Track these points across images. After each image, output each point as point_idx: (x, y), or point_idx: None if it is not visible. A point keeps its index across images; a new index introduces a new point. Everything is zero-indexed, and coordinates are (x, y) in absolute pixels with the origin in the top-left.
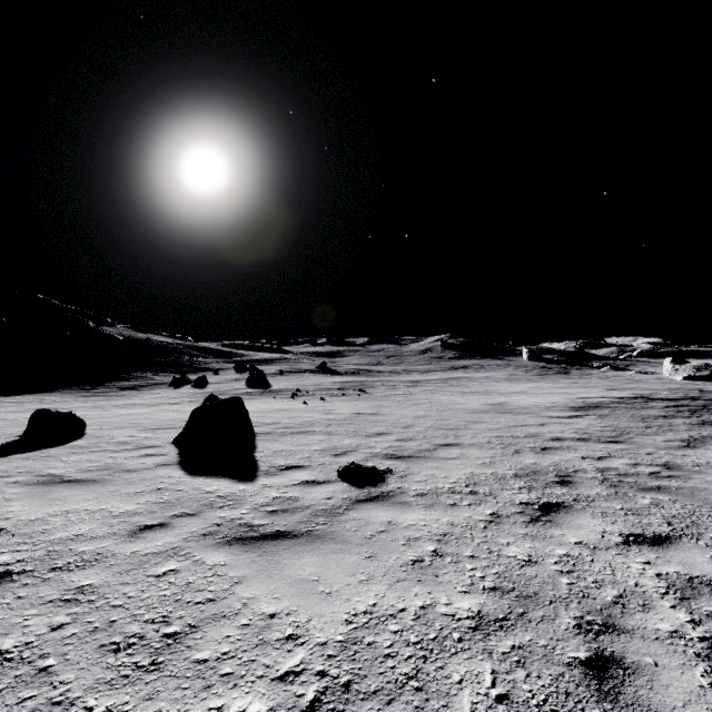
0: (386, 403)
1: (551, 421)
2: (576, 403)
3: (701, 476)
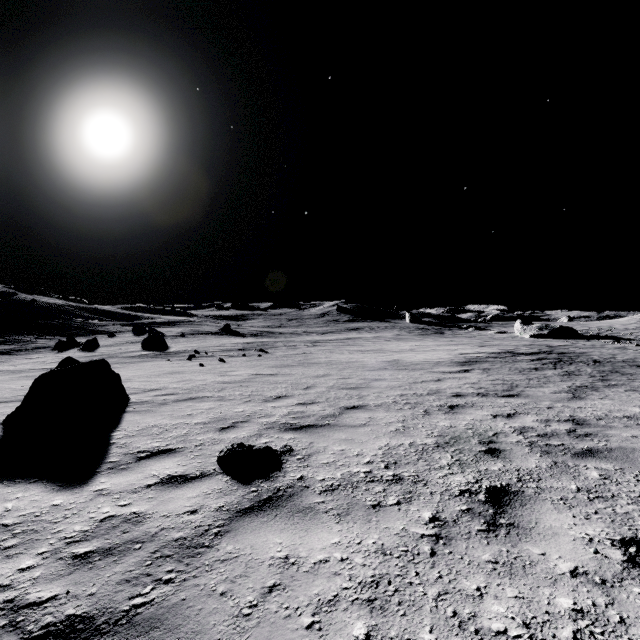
0: (287, 362)
1: (445, 376)
2: (459, 358)
3: (615, 432)
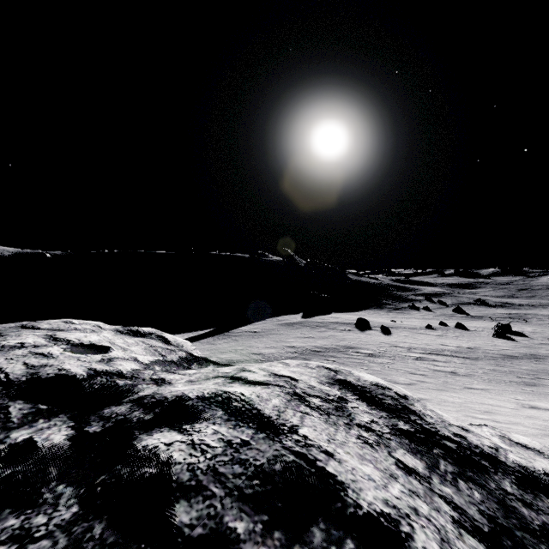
0: (543, 327)
1: None
2: None
3: None
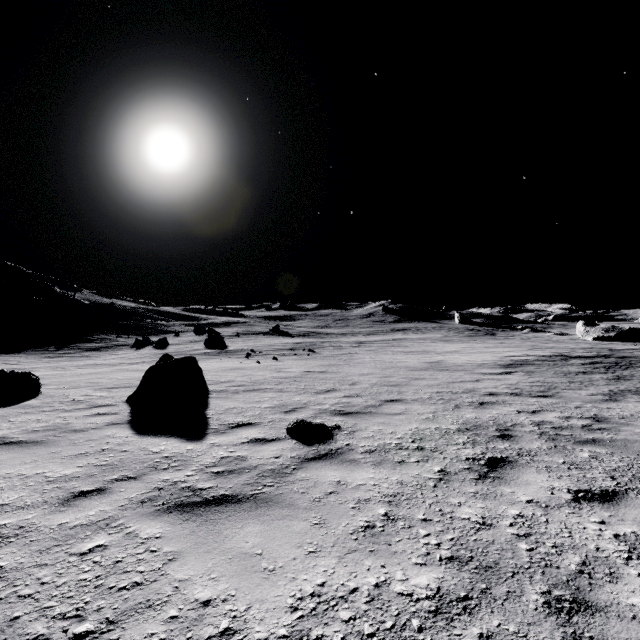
0: (334, 362)
1: (484, 377)
2: (505, 361)
3: (629, 428)
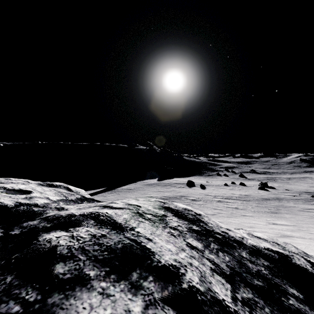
0: (283, 184)
1: None
2: None
3: None
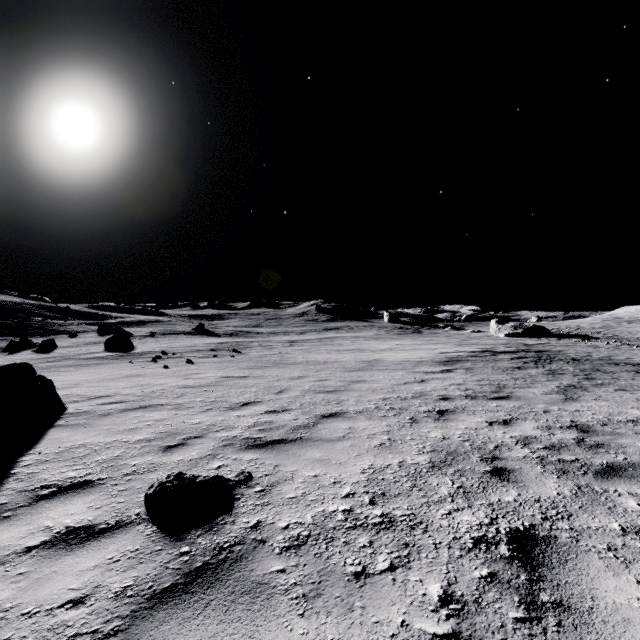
0: (261, 363)
1: (428, 376)
2: (440, 357)
3: (628, 441)
